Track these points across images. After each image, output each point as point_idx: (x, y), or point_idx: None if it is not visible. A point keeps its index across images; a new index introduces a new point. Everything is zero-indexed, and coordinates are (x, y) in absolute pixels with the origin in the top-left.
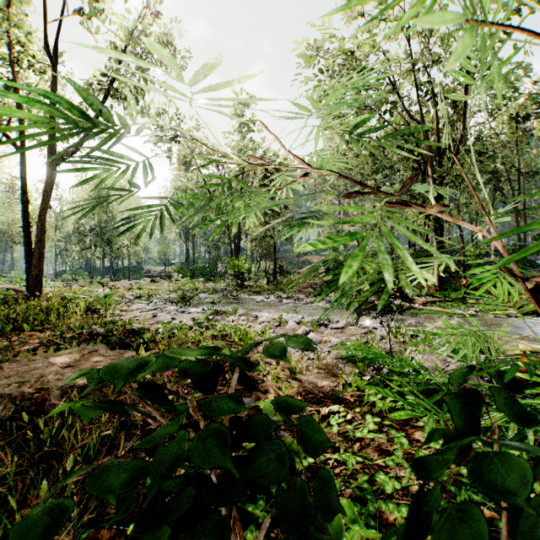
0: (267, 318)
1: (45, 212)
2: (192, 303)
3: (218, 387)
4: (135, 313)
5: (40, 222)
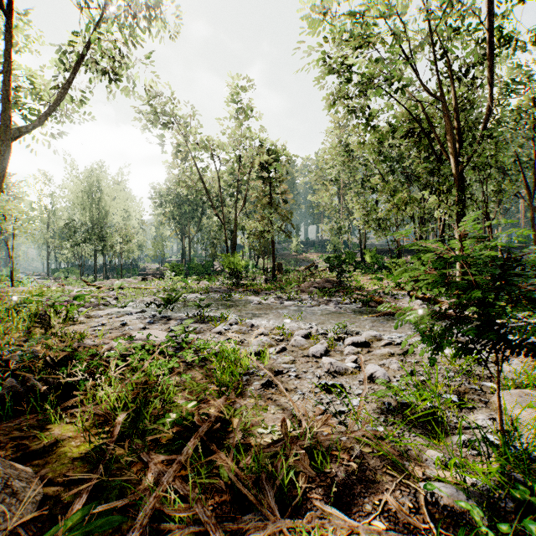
0: (265, 328)
1: None
2: (178, 305)
3: (159, 522)
4: (101, 320)
5: None
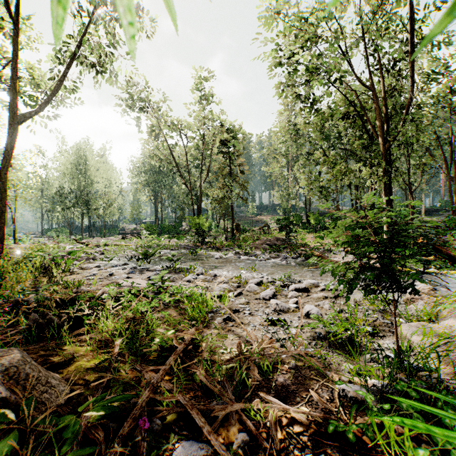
0: (225, 277)
1: (7, 170)
2: (154, 259)
3: (152, 407)
4: (92, 271)
5: (1, 180)
